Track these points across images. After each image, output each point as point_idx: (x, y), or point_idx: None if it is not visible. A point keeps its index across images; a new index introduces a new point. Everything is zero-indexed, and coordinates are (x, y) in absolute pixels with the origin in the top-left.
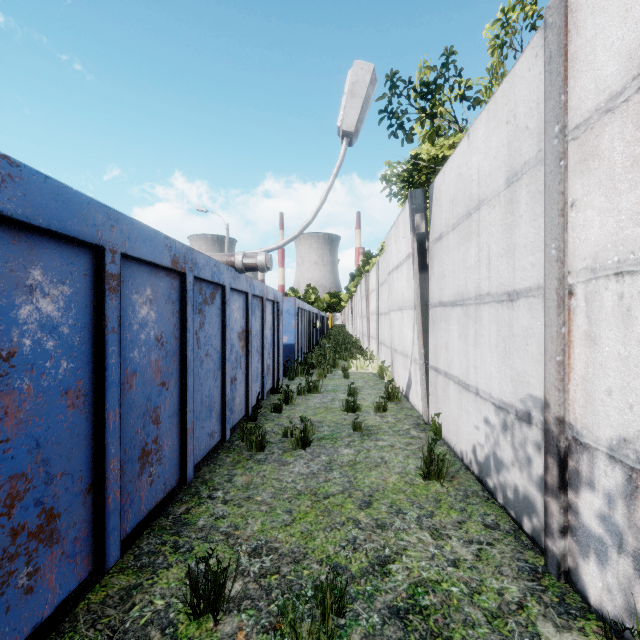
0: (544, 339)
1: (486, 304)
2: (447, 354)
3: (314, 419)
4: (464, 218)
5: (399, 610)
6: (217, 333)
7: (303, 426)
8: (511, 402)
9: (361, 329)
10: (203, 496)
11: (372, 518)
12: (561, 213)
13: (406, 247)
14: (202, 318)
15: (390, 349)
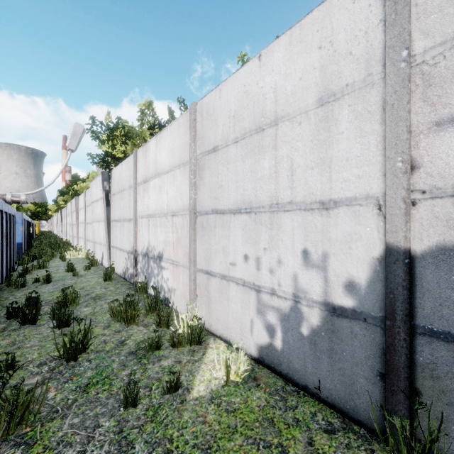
0: (133, 231)
1: (125, 222)
2: (116, 240)
3: None
4: (121, 191)
5: (93, 297)
6: (0, 233)
7: (48, 273)
8: (130, 250)
9: (71, 233)
10: (3, 299)
11: (84, 290)
12: (136, 202)
13: (101, 193)
14: None
15: (93, 242)
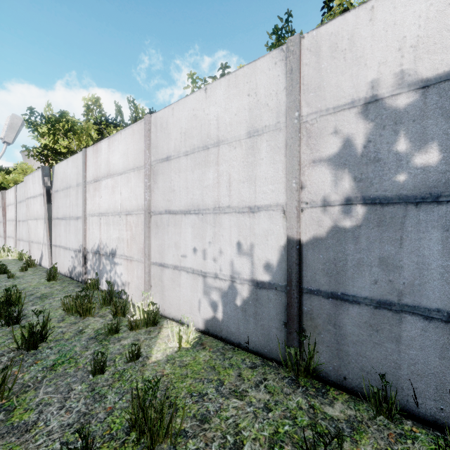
0: (82, 229)
1: (72, 220)
2: (60, 238)
3: None
4: (66, 189)
5: (38, 297)
6: None
7: None
8: (77, 248)
9: None
10: None
11: (26, 291)
12: (85, 200)
13: (40, 189)
14: None
15: (28, 242)
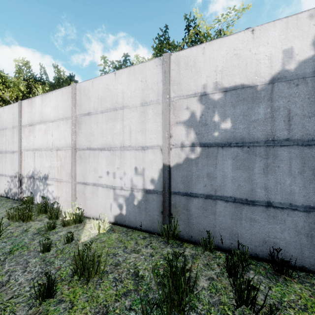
0: (18, 160)
1: (8, 153)
2: None
3: None
4: (2, 129)
5: None
6: None
7: None
8: (13, 174)
9: None
10: None
11: None
12: (20, 139)
13: None
14: None
15: None
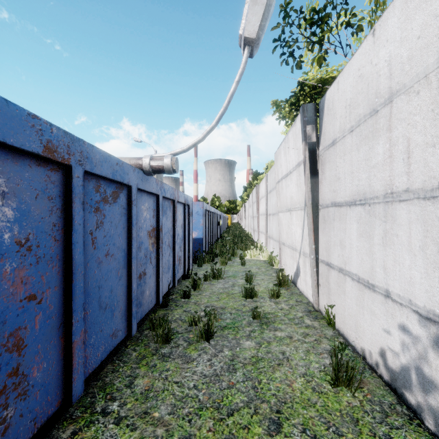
0: None
1: (403, 202)
2: (342, 251)
3: (217, 305)
4: (367, 117)
5: None
6: (121, 232)
7: (207, 319)
8: None
9: (252, 226)
10: (96, 410)
11: None
12: None
13: (296, 157)
14: (100, 217)
15: (278, 242)
